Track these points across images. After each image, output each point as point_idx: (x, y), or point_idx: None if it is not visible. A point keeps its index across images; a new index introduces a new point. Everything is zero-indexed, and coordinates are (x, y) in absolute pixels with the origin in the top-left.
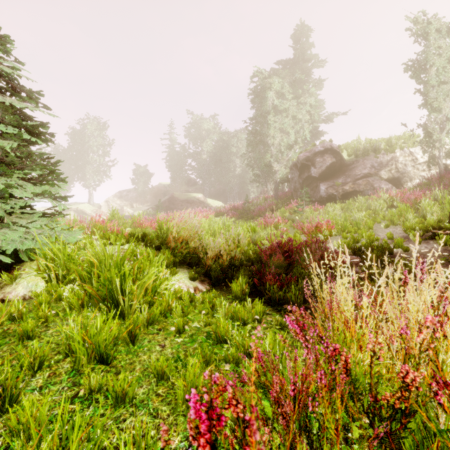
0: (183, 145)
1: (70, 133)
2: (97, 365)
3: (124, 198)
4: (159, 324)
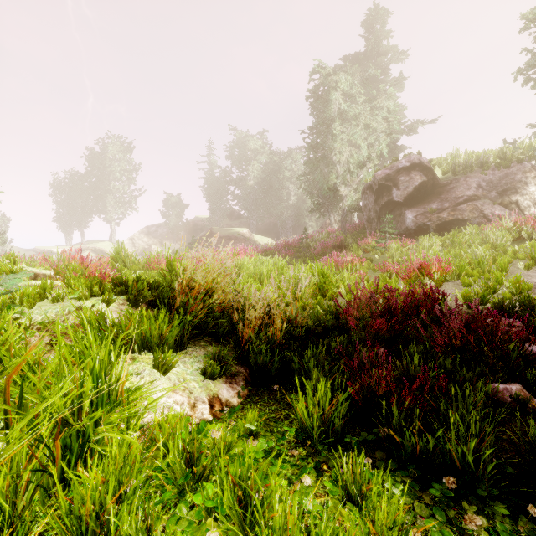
0: (225, 169)
1: (88, 157)
2: None
3: (152, 235)
4: None
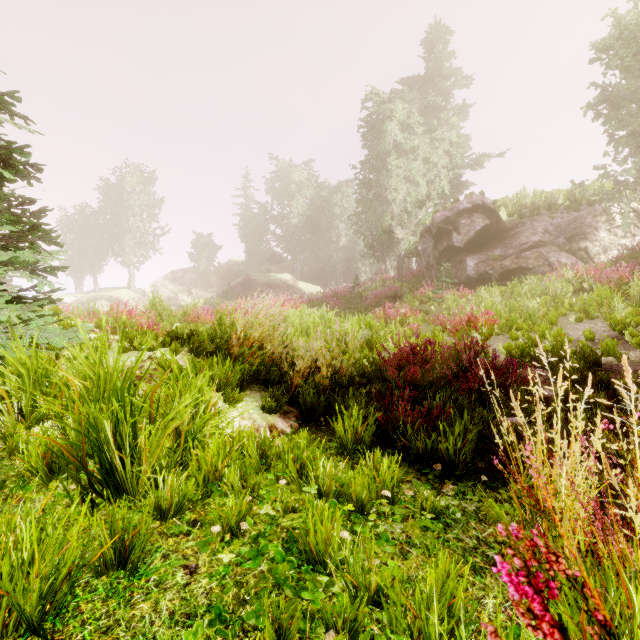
0: (264, 205)
1: (102, 189)
2: (24, 638)
3: (178, 281)
4: (195, 510)
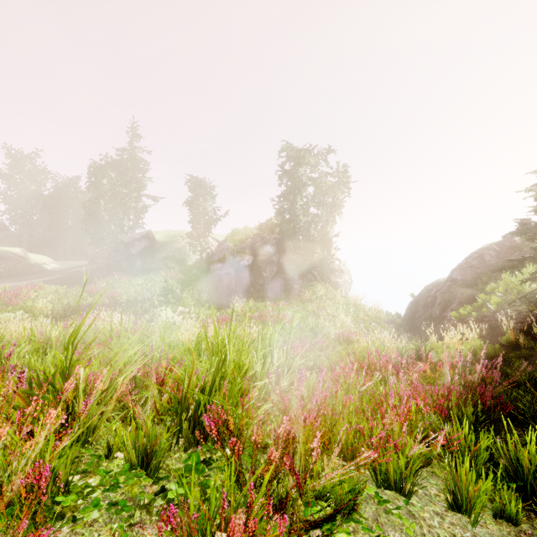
0: None
1: None
2: None
3: None
4: None
